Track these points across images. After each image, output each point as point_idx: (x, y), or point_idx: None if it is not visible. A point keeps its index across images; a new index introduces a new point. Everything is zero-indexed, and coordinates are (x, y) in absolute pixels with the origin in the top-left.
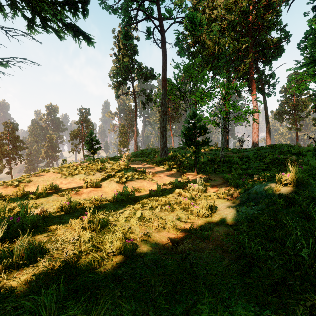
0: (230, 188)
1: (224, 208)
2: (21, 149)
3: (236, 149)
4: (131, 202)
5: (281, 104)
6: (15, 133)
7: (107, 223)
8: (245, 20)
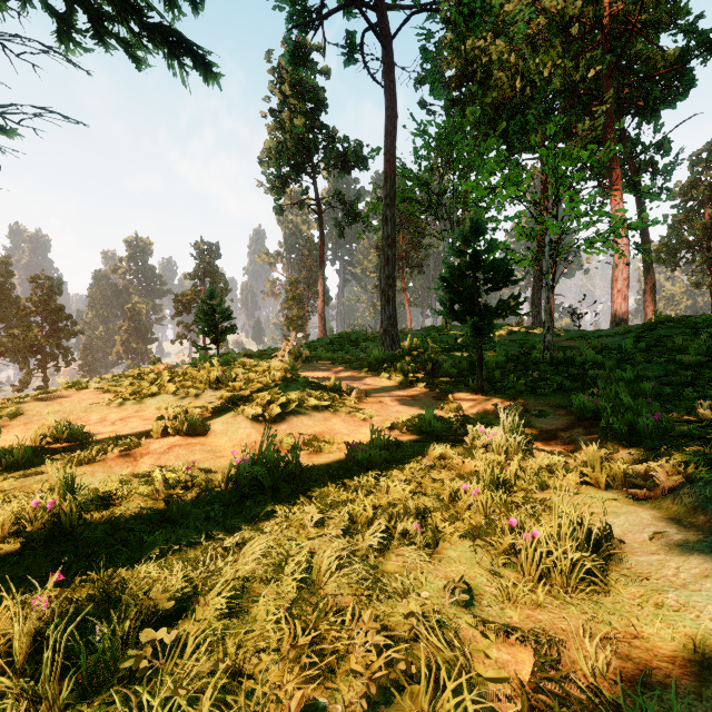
0: (611, 446)
1: (642, 538)
2: (69, 335)
3: (575, 332)
4: (283, 496)
5: (672, 226)
6: (55, 299)
7: (128, 645)
8: (591, 11)
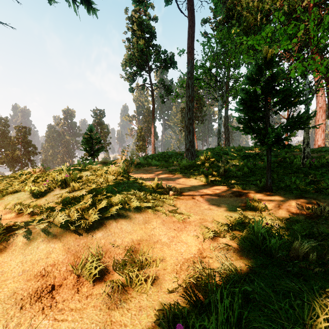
0: None
1: None
2: (33, 154)
3: None
4: None
5: None
6: (27, 137)
7: None
8: None
